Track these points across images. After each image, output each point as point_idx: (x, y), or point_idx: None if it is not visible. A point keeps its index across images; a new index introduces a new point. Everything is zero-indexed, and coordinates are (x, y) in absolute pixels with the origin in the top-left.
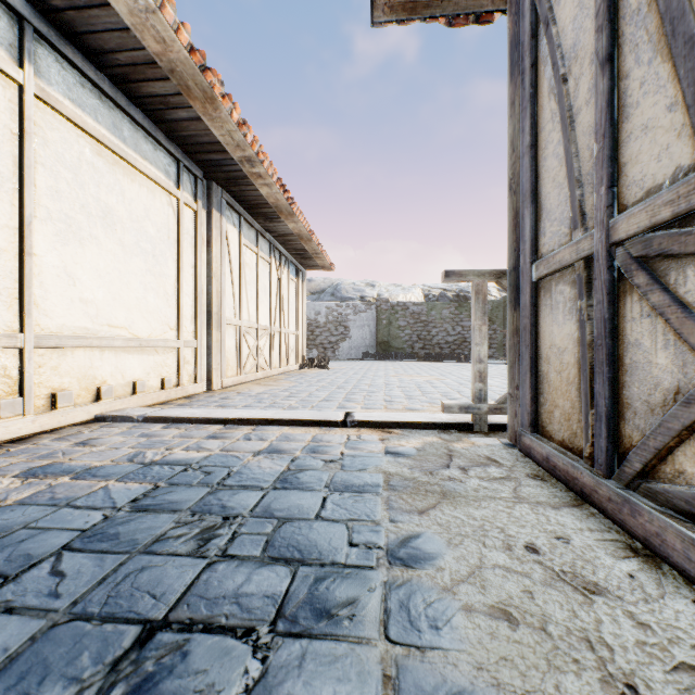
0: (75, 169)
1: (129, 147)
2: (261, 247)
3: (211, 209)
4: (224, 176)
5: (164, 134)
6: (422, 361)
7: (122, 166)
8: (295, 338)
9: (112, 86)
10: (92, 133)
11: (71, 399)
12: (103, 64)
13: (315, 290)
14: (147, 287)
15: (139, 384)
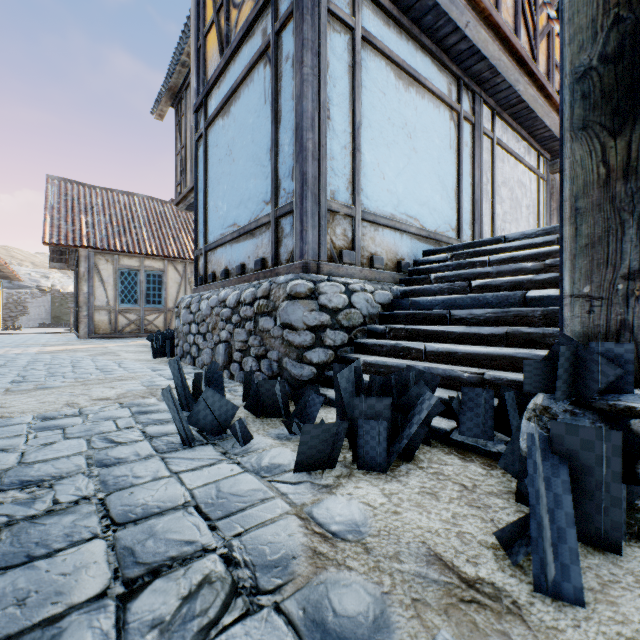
0: None
1: None
2: None
3: None
4: None
5: None
6: None
7: None
8: (0, 315)
9: None
10: None
11: None
12: None
13: None
14: None
15: None
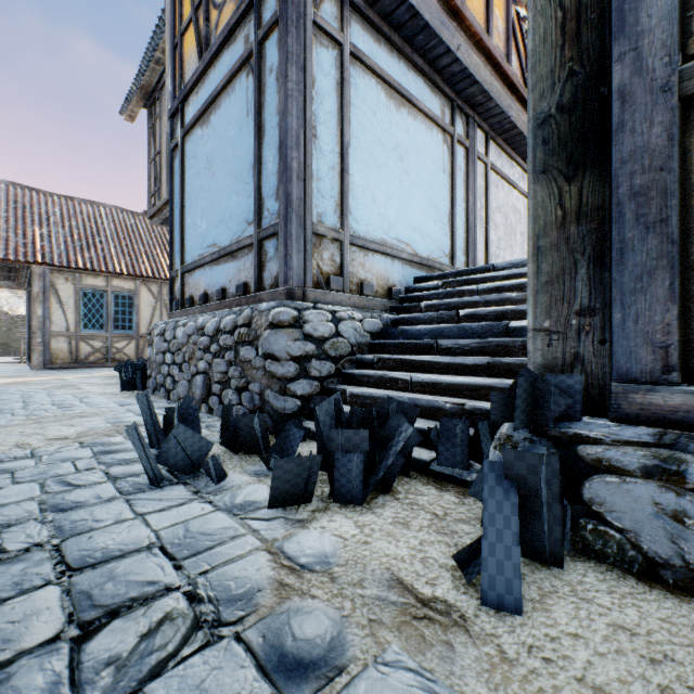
0: None
1: None
2: None
3: None
4: None
5: None
6: None
7: None
8: None
9: None
10: None
11: None
12: None
13: None
14: None
15: None
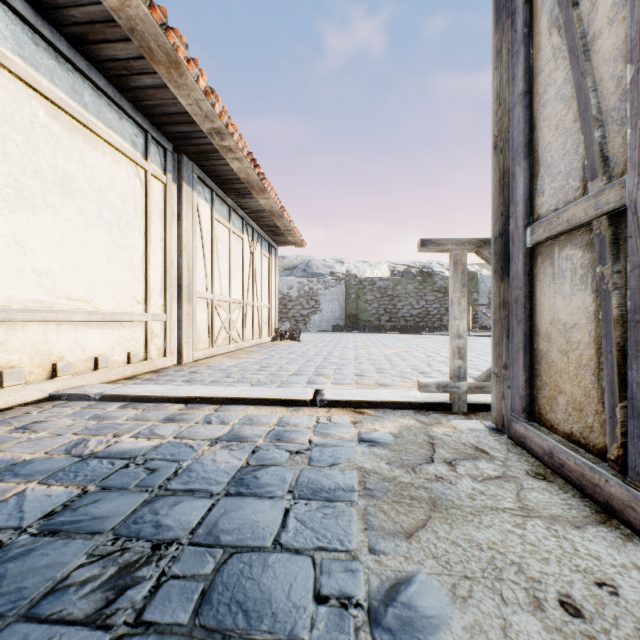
0: (26, 132)
1: (91, 113)
2: (233, 222)
3: (181, 182)
4: (194, 150)
5: (130, 103)
6: (389, 333)
7: (82, 133)
8: (268, 311)
9: (70, 47)
10: (47, 94)
11: (20, 376)
12: (59, 22)
13: (288, 266)
14: (111, 259)
15: (102, 359)
